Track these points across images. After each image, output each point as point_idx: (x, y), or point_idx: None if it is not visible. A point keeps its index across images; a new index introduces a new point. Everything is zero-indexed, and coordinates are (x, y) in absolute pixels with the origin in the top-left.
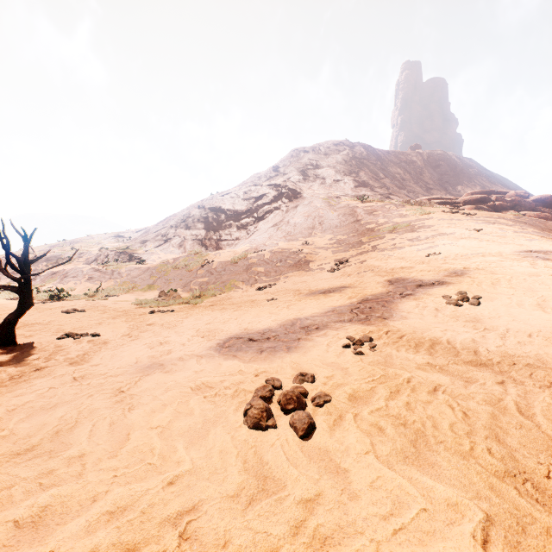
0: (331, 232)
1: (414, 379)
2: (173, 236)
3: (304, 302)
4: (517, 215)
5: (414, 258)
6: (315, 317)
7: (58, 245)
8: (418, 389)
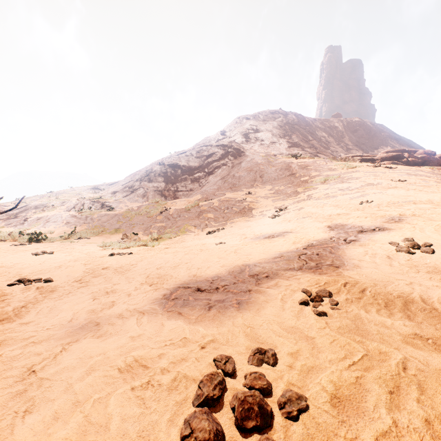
0: (270, 184)
1: (410, 363)
2: (138, 188)
3: (251, 246)
4: (432, 168)
5: (348, 205)
6: (263, 264)
7: (46, 195)
8: (426, 386)
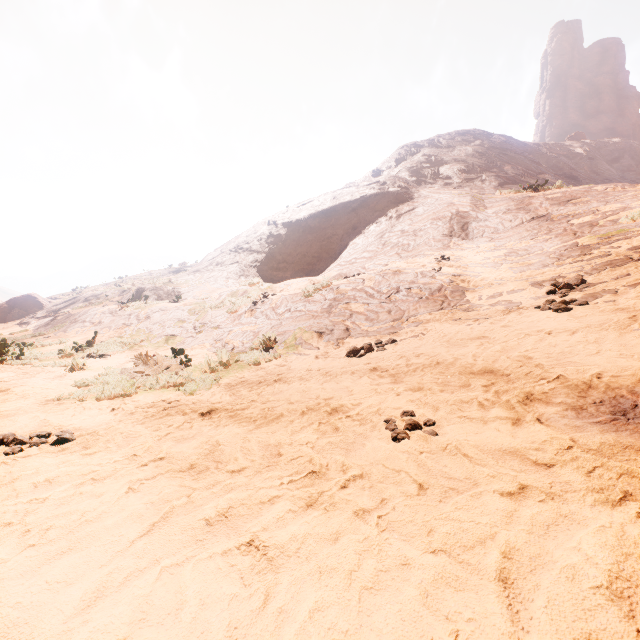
0: (488, 239)
1: None
2: (231, 264)
3: None
4: None
5: None
6: None
7: (112, 283)
8: None
